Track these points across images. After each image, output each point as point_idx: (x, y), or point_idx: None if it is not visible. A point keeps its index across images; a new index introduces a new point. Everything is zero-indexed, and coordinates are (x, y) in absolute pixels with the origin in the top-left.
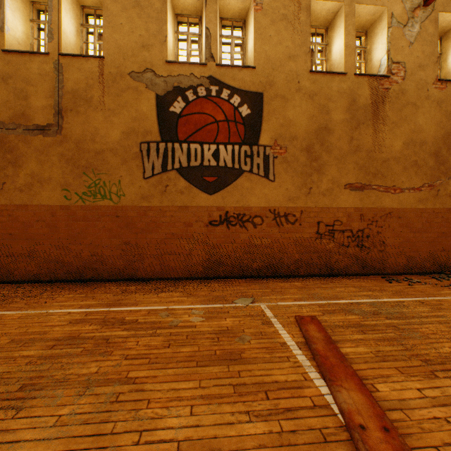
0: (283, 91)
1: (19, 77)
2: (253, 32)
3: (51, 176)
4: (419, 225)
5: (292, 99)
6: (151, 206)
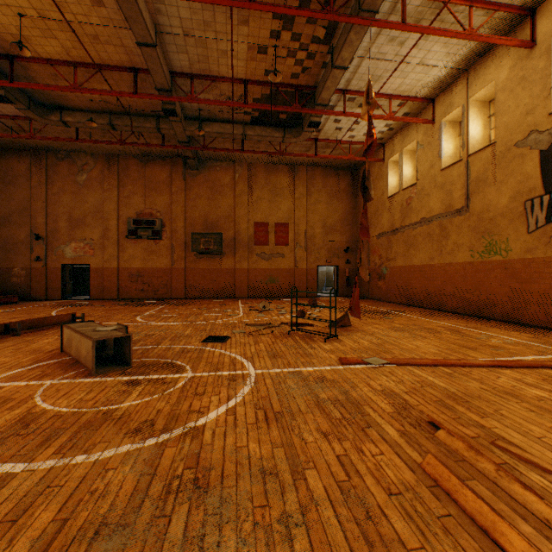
0: None
1: (447, 183)
2: None
3: (462, 242)
4: None
5: None
6: (533, 257)
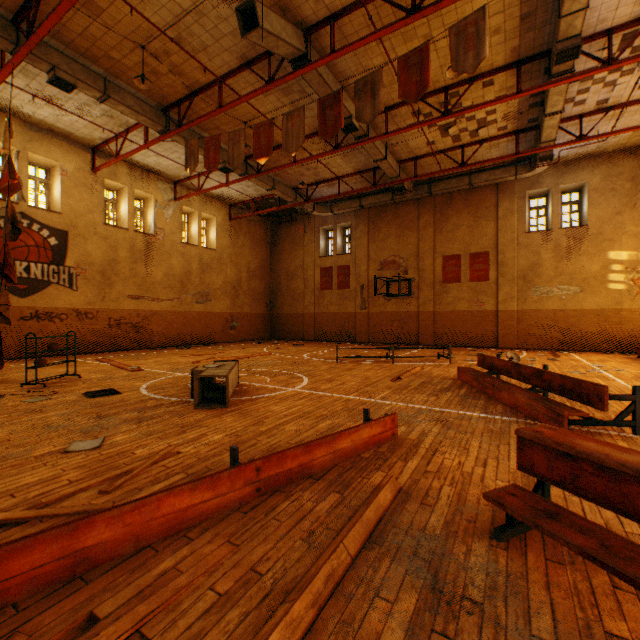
0: (85, 233)
1: None
2: (61, 188)
3: None
4: (173, 320)
5: (91, 238)
6: None
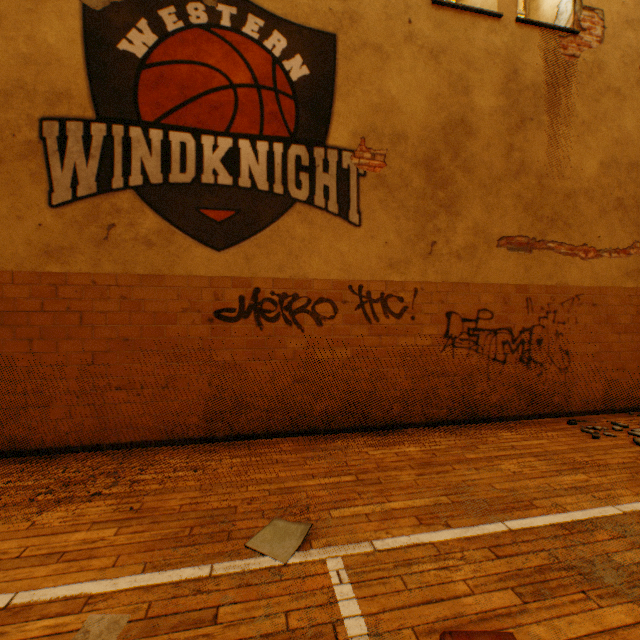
0: (379, 37)
1: None
2: None
3: None
4: (627, 319)
5: (396, 54)
6: (69, 272)
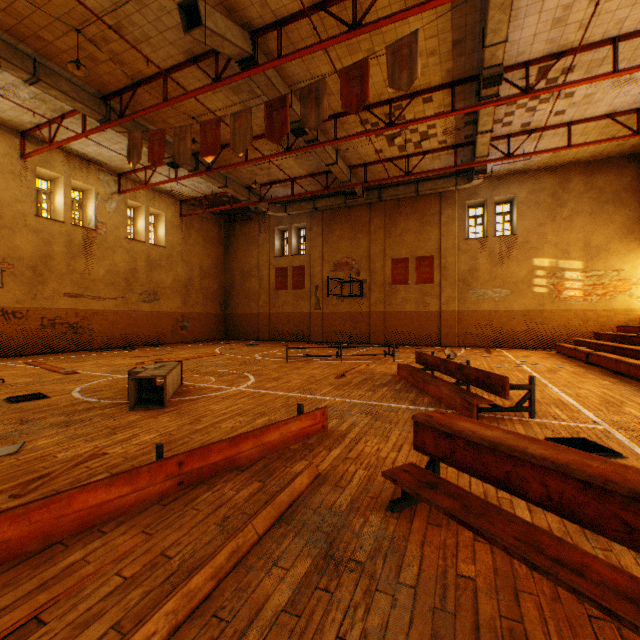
0: (12, 225)
1: None
2: None
3: None
4: (117, 320)
5: (20, 231)
6: None
